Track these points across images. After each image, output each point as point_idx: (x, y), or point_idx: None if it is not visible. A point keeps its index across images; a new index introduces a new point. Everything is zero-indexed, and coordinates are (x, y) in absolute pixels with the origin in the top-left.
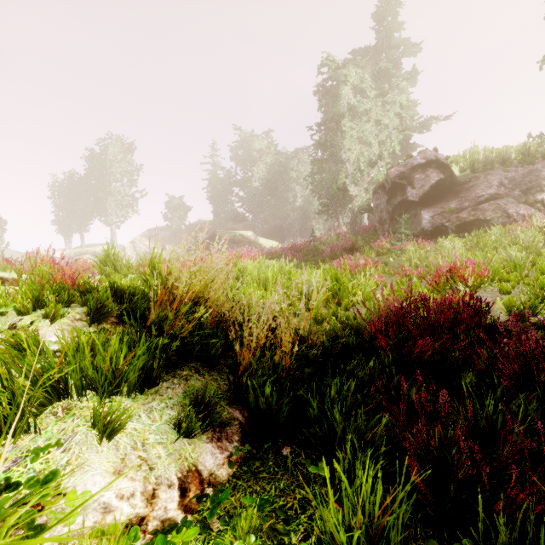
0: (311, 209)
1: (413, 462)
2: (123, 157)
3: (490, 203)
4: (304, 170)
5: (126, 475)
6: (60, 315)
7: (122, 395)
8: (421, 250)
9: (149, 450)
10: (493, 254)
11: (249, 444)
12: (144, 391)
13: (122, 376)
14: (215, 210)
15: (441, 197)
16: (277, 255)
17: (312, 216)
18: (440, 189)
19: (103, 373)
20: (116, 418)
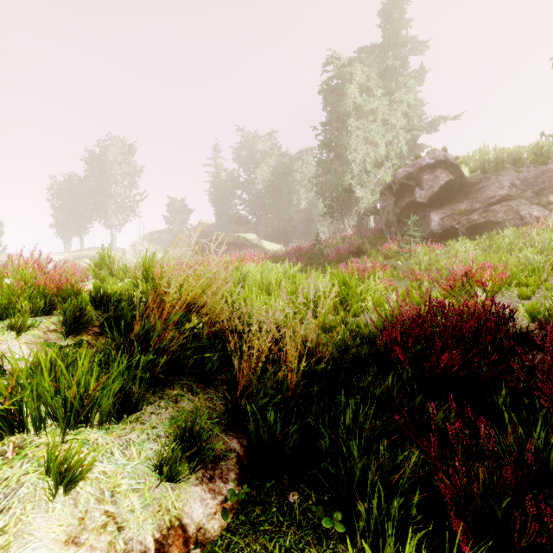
0: (315, 211)
1: (460, 525)
2: (123, 158)
3: (501, 204)
4: (308, 172)
5: (83, 543)
6: (26, 326)
7: (92, 426)
8: (431, 253)
9: (120, 502)
10: (507, 257)
11: (247, 482)
12: (122, 418)
13: (93, 403)
14: (217, 213)
15: (450, 199)
16: (280, 258)
17: (316, 219)
18: (450, 190)
19: (68, 400)
20: (75, 463)
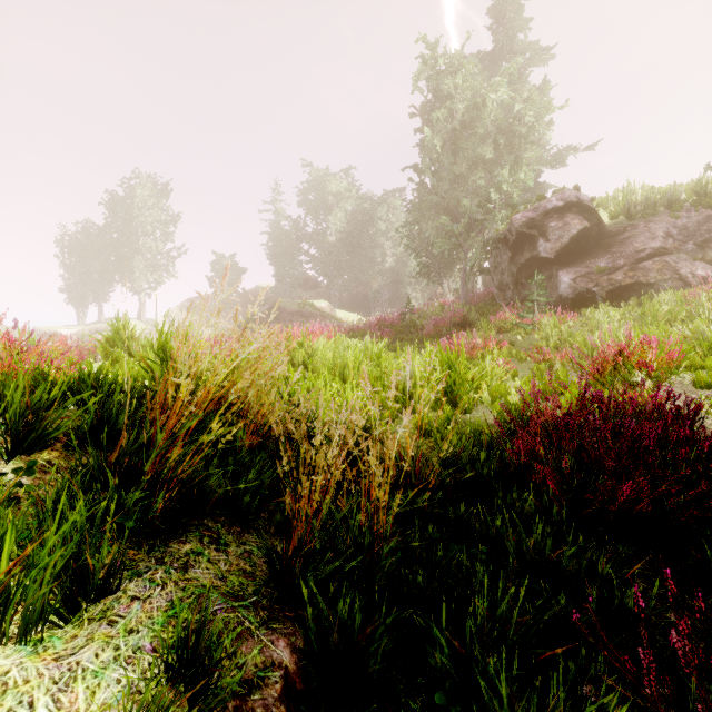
0: (405, 271)
1: None
2: (154, 202)
3: (654, 260)
4: (396, 220)
5: None
6: None
7: (6, 640)
8: (562, 325)
9: None
10: (667, 330)
11: None
12: (78, 611)
13: (7, 596)
14: (277, 273)
15: (585, 253)
16: (360, 332)
17: (406, 281)
18: (584, 242)
19: None
20: None
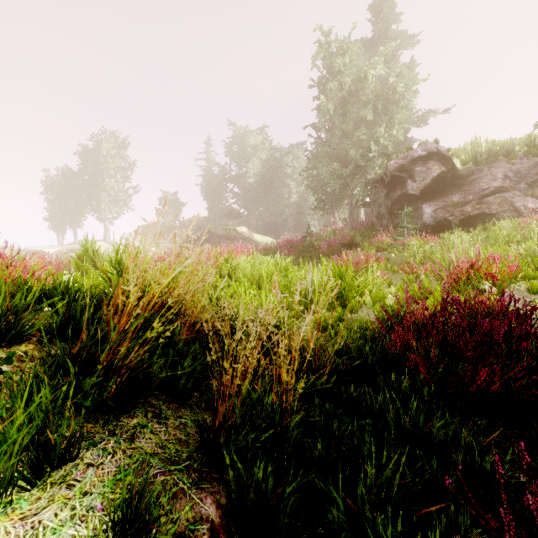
0: (306, 205)
1: None
2: (116, 152)
3: (495, 196)
4: (299, 166)
5: None
6: None
7: None
8: (426, 245)
9: None
10: (506, 249)
11: None
12: (42, 476)
13: None
14: (209, 206)
15: (443, 191)
16: (272, 250)
17: (307, 212)
18: (442, 182)
19: None
20: None
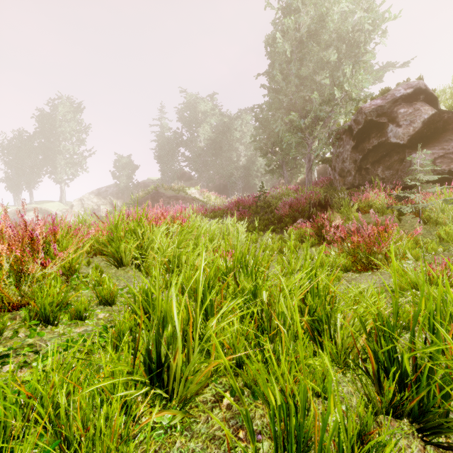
0: (254, 167)
1: None
2: (72, 116)
3: None
4: (247, 131)
5: None
6: None
7: None
8: None
9: None
10: None
11: None
12: None
13: None
14: (161, 169)
15: (435, 138)
16: (220, 212)
17: (255, 175)
18: (433, 127)
19: None
20: None
